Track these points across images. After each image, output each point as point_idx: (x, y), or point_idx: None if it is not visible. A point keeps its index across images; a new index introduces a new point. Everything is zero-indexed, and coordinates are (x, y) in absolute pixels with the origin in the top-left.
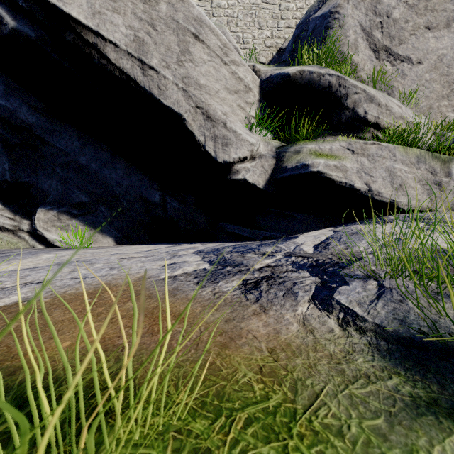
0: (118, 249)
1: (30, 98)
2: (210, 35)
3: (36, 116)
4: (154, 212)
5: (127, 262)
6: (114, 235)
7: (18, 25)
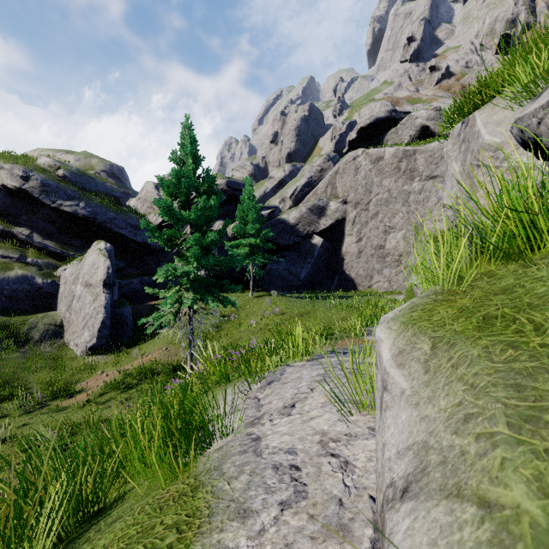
0: None
1: None
2: (484, 154)
3: None
4: None
5: None
6: None
7: None
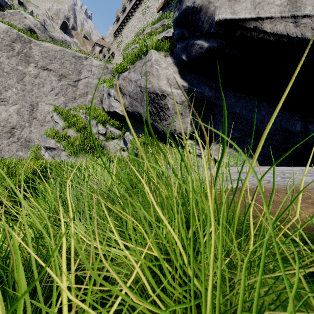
0: (265, 167)
1: (209, 82)
2: None
3: (212, 91)
4: (293, 140)
5: (290, 175)
6: (257, 158)
7: (209, 44)
